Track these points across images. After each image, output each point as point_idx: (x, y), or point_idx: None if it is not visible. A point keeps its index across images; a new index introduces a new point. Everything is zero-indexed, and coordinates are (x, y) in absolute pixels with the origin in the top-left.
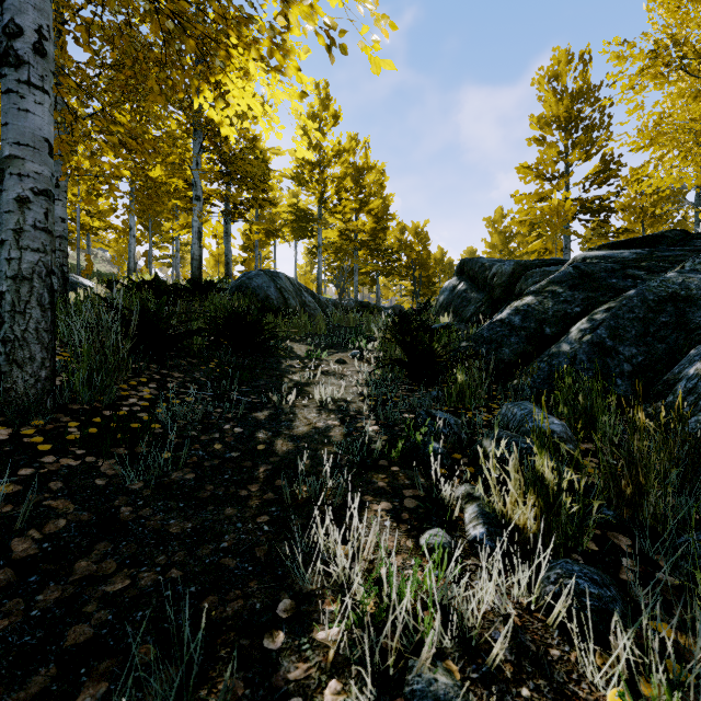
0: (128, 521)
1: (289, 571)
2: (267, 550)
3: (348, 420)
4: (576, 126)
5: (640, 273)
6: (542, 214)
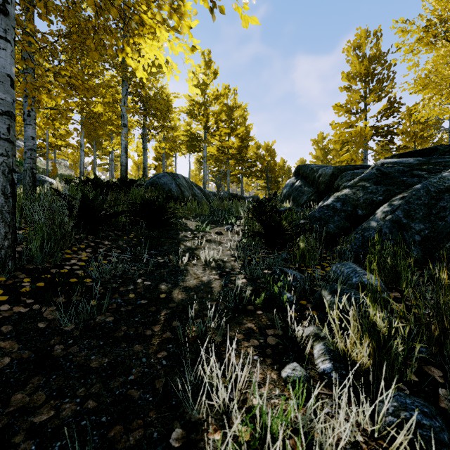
0: (59, 358)
1: (181, 401)
2: (164, 382)
3: (225, 274)
4: (372, 79)
5: (422, 173)
6: (350, 136)
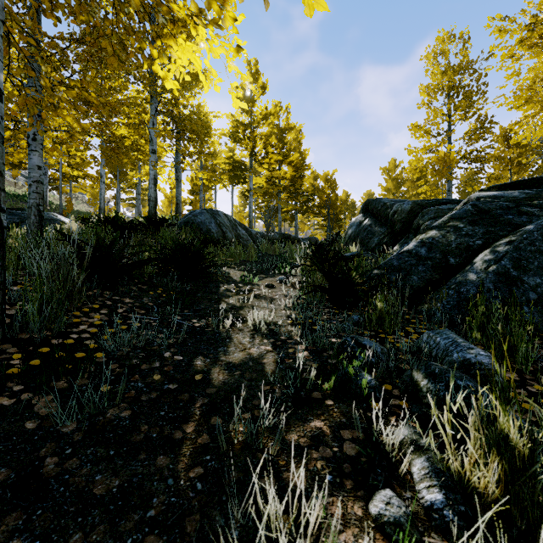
0: (50, 478)
1: None
2: (199, 521)
3: (280, 345)
4: (458, 92)
5: (533, 210)
6: (431, 163)
